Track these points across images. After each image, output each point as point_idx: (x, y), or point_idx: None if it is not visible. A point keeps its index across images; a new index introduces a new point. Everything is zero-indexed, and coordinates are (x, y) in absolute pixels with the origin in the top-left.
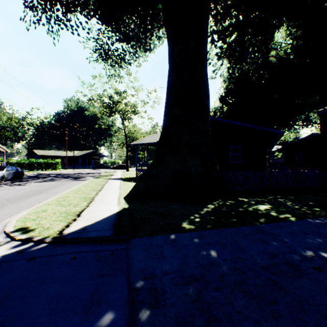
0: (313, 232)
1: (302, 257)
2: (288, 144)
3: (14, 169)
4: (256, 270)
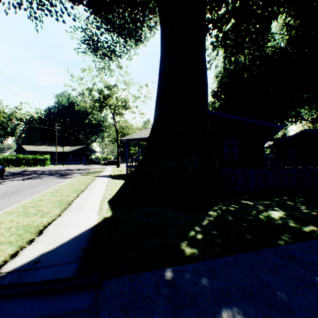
0: None
1: None
2: (280, 140)
3: None
4: None
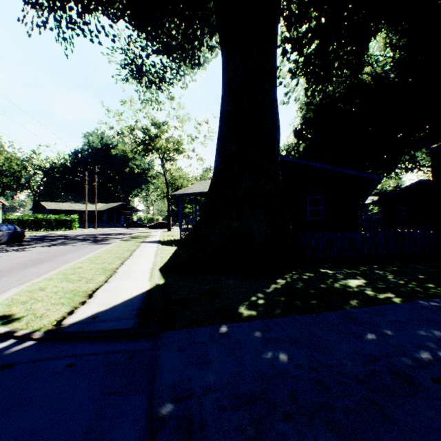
0: (428, 321)
1: (414, 362)
2: (388, 194)
3: (11, 228)
4: (347, 384)
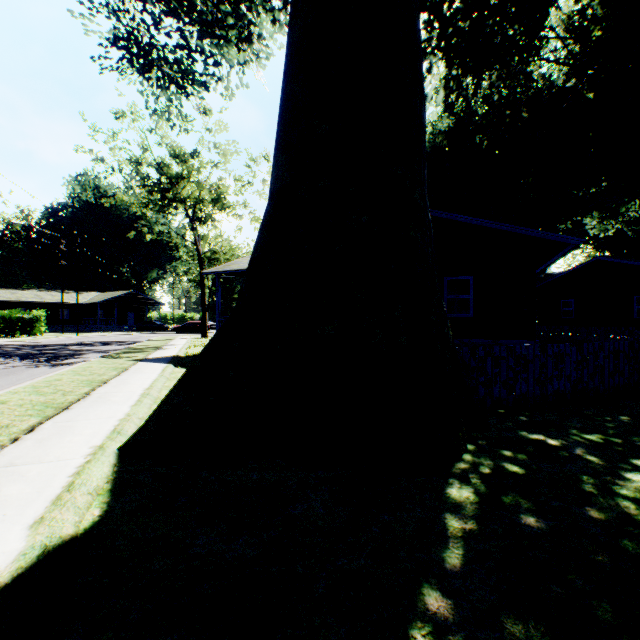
0: None
1: None
2: (547, 279)
3: None
4: None
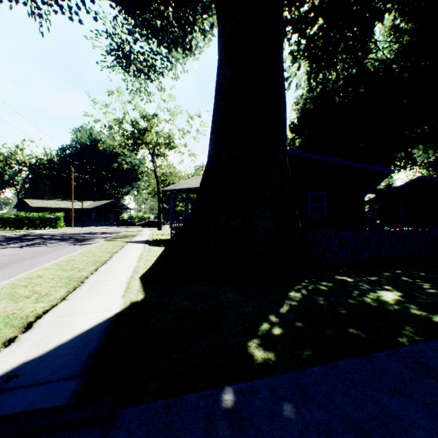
0: None
1: None
2: (385, 192)
3: None
4: None
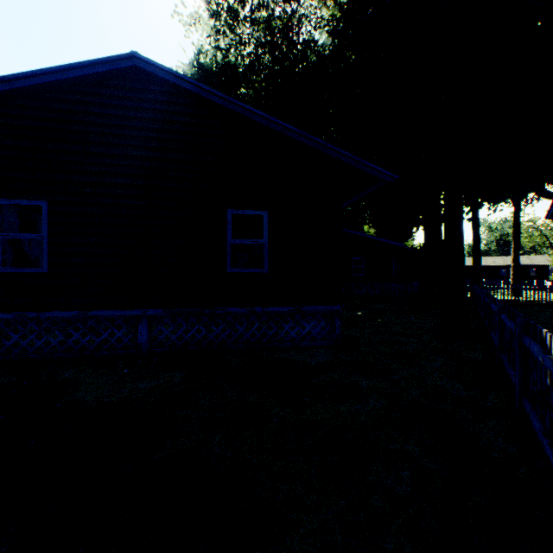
0: None
1: None
2: None
3: None
4: None
